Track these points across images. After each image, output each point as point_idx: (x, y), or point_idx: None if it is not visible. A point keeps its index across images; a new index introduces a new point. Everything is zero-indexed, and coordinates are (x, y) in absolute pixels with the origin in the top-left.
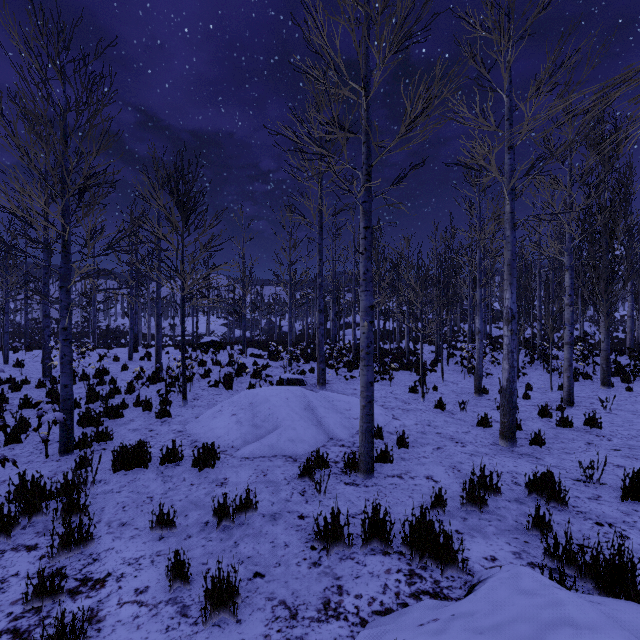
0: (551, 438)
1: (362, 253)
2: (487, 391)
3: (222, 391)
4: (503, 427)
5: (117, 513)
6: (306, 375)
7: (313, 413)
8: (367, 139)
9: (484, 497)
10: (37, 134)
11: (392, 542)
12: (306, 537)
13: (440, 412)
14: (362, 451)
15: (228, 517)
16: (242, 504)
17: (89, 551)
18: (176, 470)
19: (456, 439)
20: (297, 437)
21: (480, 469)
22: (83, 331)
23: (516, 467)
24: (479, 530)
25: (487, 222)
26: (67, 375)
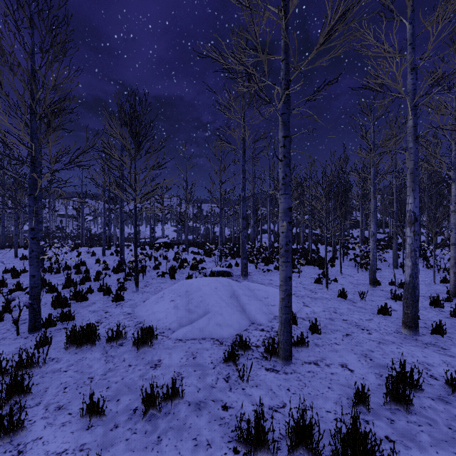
0: (449, 328)
1: (281, 160)
2: (380, 283)
3: (167, 280)
4: (406, 317)
5: (57, 394)
6: (232, 268)
7: (237, 300)
8: (286, 56)
9: (409, 396)
10: (12, 70)
11: (321, 454)
12: (229, 435)
13: (343, 300)
14: (281, 339)
15: (155, 406)
16: (169, 392)
17: (18, 440)
18: (119, 350)
19: (361, 326)
20: (223, 322)
21: (399, 364)
22: (78, 235)
23: (426, 357)
24: (412, 438)
25: (380, 144)
26: (34, 267)
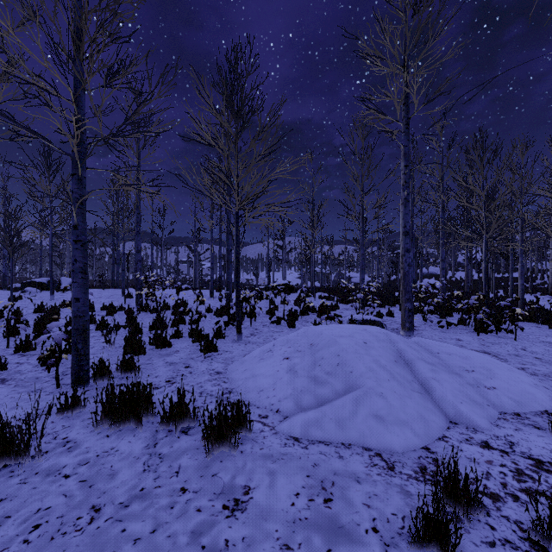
0: None
1: None
2: None
3: (283, 328)
4: None
5: (8, 546)
6: (383, 318)
7: (409, 370)
8: None
9: None
10: None
11: None
12: None
13: None
14: None
15: None
16: None
17: None
18: (177, 444)
19: None
20: (388, 412)
21: None
22: None
23: None
24: None
25: None
26: (78, 286)
